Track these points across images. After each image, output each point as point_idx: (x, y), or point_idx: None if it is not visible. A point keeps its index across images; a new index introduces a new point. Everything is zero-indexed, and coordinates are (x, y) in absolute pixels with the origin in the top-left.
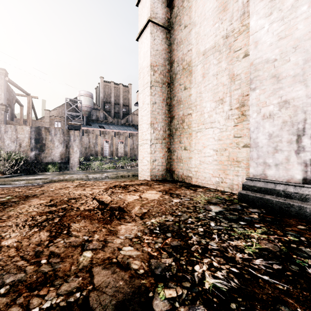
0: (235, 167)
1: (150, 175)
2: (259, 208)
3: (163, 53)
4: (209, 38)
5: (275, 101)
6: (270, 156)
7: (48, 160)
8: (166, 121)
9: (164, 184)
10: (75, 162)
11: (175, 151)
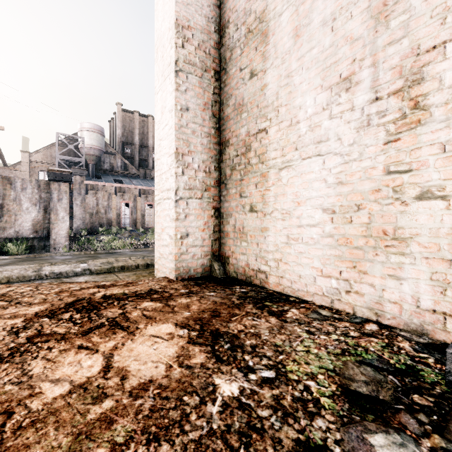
0: (392, 256)
1: (176, 268)
2: None
3: (204, 4)
4: None
5: None
6: None
7: (9, 233)
8: (212, 152)
9: (204, 292)
10: (60, 237)
11: (230, 216)
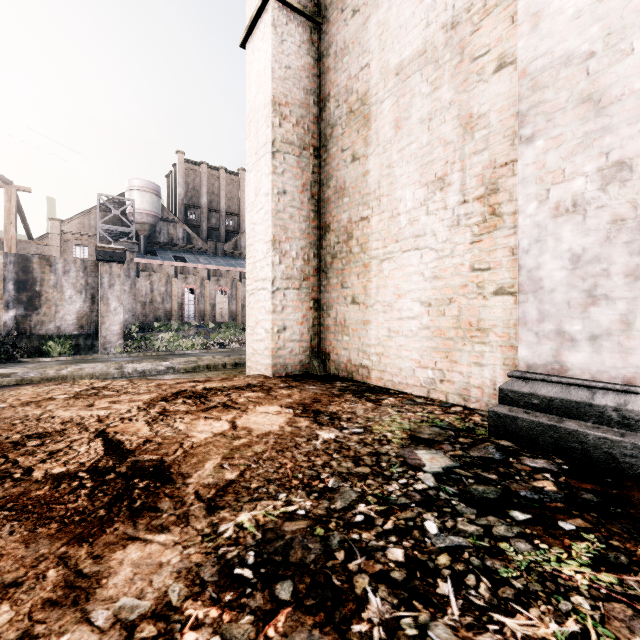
0: (476, 345)
1: (273, 364)
2: (549, 456)
3: (302, 76)
4: (411, 33)
5: (591, 165)
6: (577, 314)
7: (48, 329)
8: (312, 237)
9: (303, 386)
10: (112, 334)
11: (331, 308)
